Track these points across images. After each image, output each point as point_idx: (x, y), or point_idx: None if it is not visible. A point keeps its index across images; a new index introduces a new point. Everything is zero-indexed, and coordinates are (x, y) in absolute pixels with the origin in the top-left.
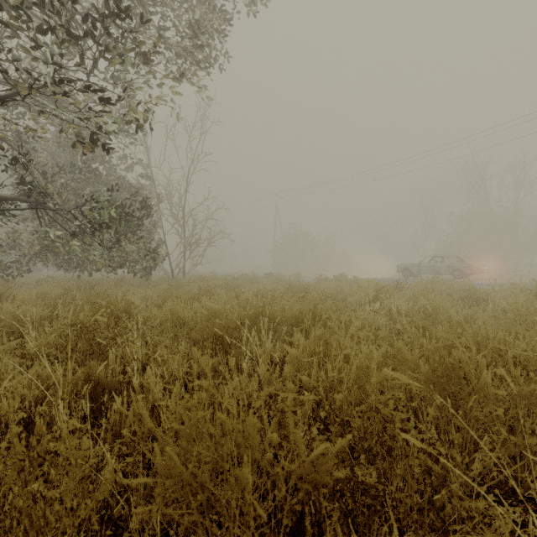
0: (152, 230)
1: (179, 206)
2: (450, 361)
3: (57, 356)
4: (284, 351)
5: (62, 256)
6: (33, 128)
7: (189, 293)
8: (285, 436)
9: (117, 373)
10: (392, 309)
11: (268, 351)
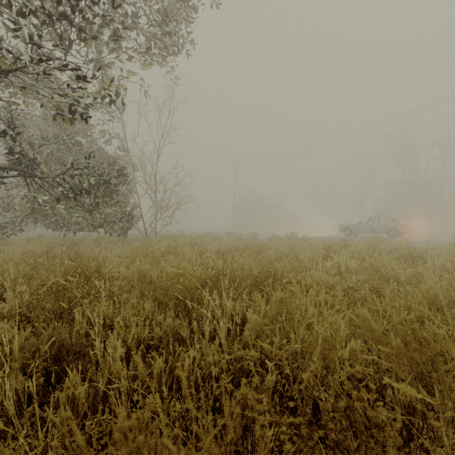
0: (128, 195)
1: (151, 174)
2: (424, 335)
3: (28, 315)
4: (244, 309)
5: (50, 217)
6: (15, 102)
7: (157, 251)
8: (249, 427)
9: (80, 336)
10: (340, 266)
11: (229, 314)
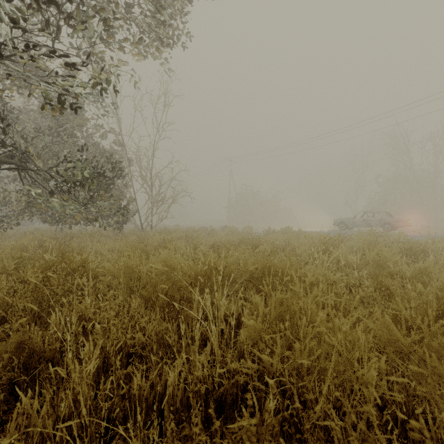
0: (124, 189)
1: (147, 169)
2: None
3: (2, 315)
4: (239, 308)
5: (46, 211)
6: None
7: (150, 245)
8: None
9: (53, 341)
10: (339, 260)
11: (222, 317)
